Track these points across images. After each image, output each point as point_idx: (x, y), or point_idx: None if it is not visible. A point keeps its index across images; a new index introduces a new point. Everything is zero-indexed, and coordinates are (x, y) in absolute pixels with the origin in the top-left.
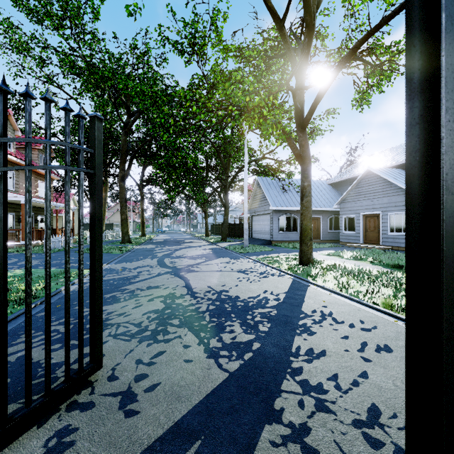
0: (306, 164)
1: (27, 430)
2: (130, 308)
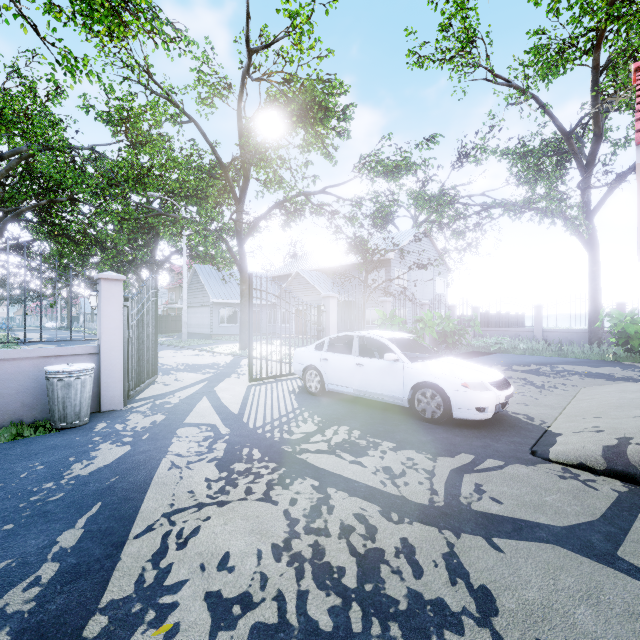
0: (245, 273)
1: (151, 385)
2: None
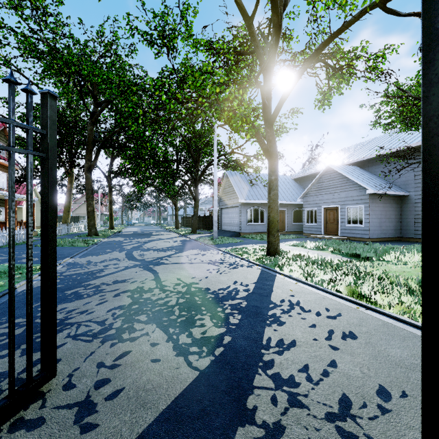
0: (273, 159)
1: None
2: (93, 304)
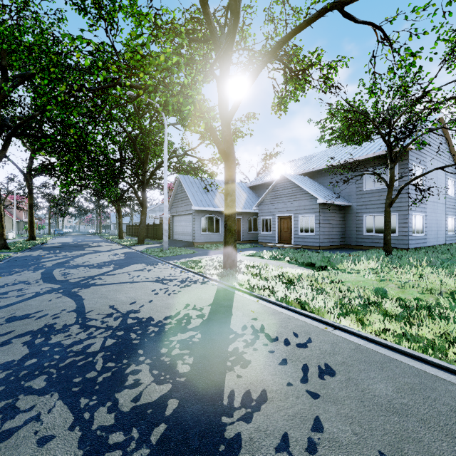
0: (231, 162)
1: None
2: None
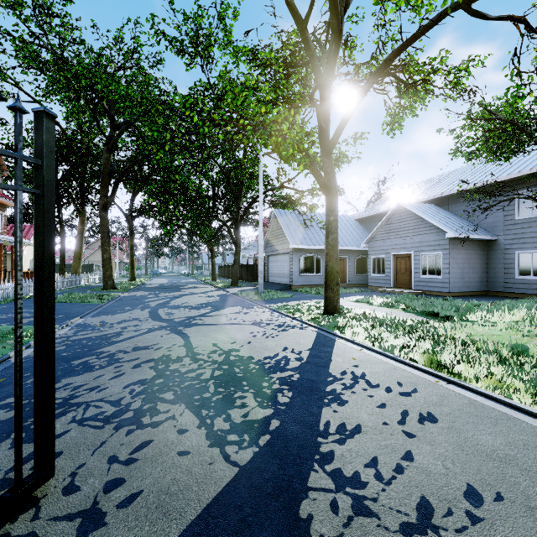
0: (332, 196)
1: None
2: (106, 378)
